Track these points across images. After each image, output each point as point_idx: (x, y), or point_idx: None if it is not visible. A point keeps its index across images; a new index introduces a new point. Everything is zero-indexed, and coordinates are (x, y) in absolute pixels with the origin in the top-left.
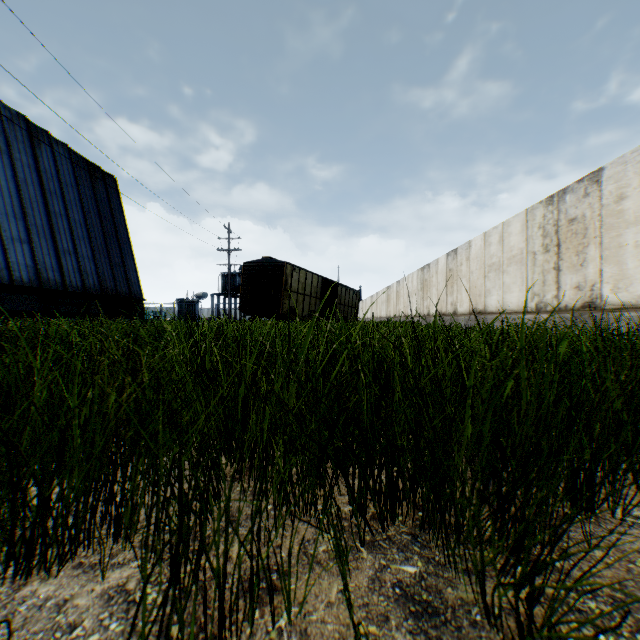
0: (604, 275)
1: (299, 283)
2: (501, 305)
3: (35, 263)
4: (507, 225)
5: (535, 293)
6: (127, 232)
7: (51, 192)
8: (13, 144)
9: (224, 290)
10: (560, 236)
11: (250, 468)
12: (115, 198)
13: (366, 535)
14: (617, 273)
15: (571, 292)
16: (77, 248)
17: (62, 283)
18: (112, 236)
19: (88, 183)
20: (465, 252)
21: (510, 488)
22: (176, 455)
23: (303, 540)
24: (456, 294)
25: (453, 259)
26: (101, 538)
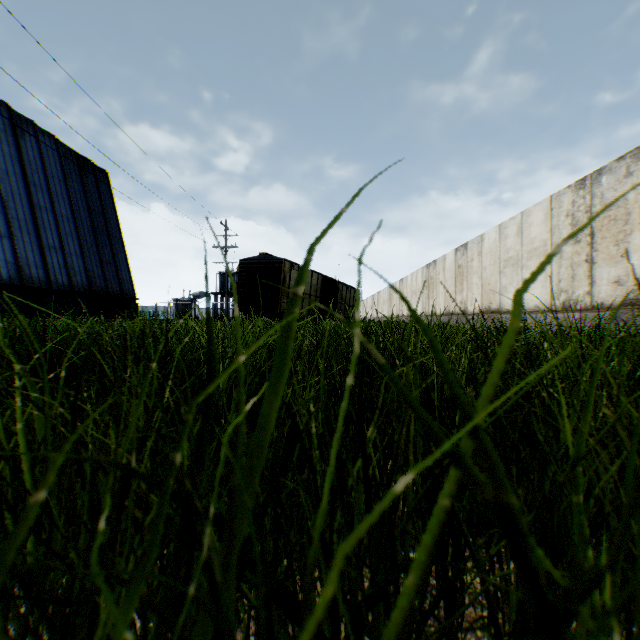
0: None
1: None
2: None
3: (16, 259)
4: (527, 215)
5: (562, 289)
6: (119, 228)
7: (36, 185)
8: None
9: (222, 289)
10: (594, 224)
11: None
12: (106, 193)
13: None
14: None
15: (608, 287)
16: (64, 244)
17: (47, 281)
18: (103, 232)
19: (77, 176)
20: (476, 246)
21: None
22: None
23: None
24: (466, 292)
25: (463, 254)
26: None
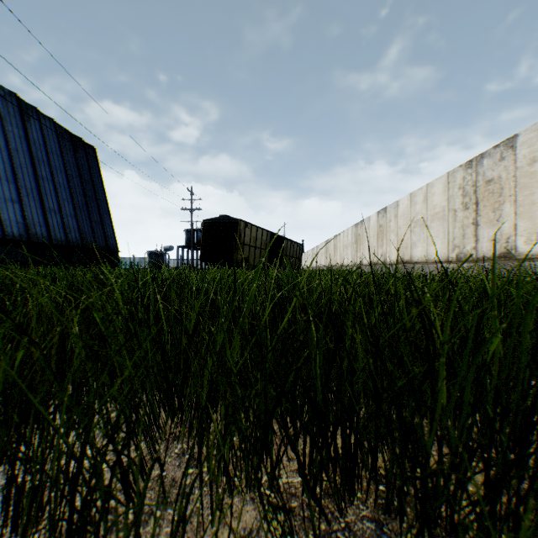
0: (518, 229)
1: (251, 237)
2: (425, 256)
3: (25, 220)
4: (430, 186)
5: (456, 245)
6: (105, 194)
7: (39, 159)
8: (6, 118)
9: (188, 243)
10: (478, 195)
11: (189, 428)
12: (94, 165)
13: (320, 522)
14: (530, 227)
15: (488, 244)
16: (61, 207)
17: (48, 237)
18: (92, 197)
19: (71, 152)
20: (393, 210)
21: (500, 471)
22: (118, 406)
23: (244, 530)
24: (385, 246)
25: (383, 216)
26: (0, 527)
